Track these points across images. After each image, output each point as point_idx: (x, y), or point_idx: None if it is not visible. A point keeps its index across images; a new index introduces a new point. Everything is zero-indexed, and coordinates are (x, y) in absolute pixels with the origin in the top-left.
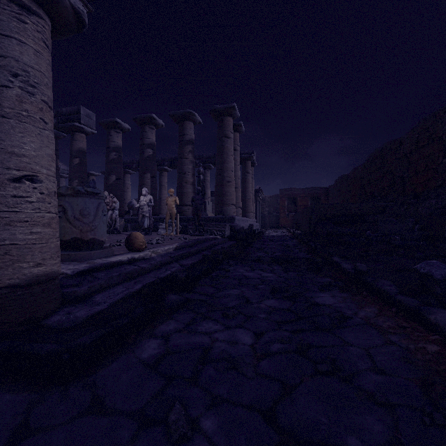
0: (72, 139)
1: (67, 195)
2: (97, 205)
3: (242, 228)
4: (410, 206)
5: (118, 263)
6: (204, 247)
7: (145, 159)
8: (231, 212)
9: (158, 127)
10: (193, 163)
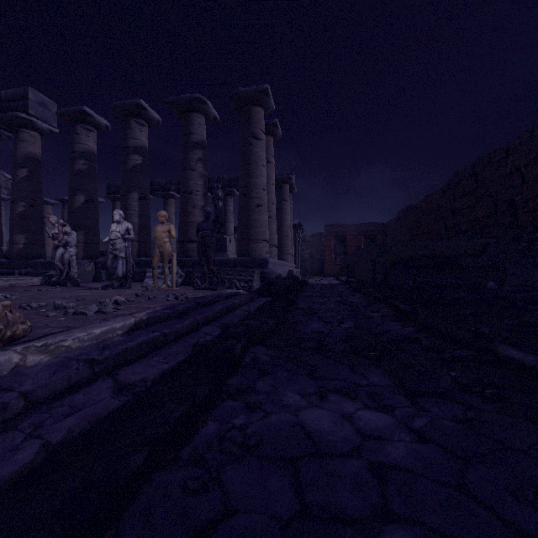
0: (15, 138)
1: None
2: None
3: (279, 276)
4: (533, 243)
5: None
6: (209, 315)
7: (131, 170)
8: (262, 251)
9: (152, 123)
10: (204, 177)
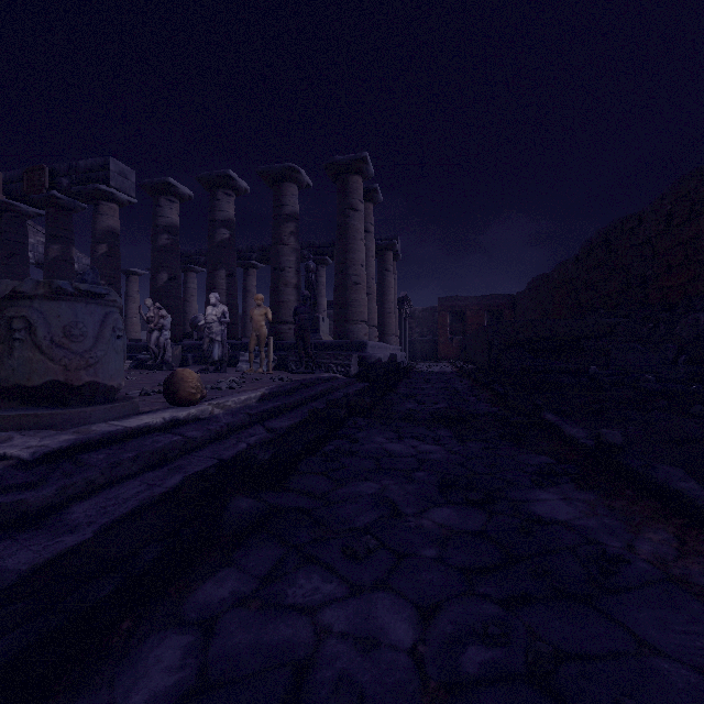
0: (95, 211)
1: (37, 297)
2: (103, 317)
3: (379, 360)
4: (658, 324)
5: (142, 429)
6: (314, 393)
7: (218, 245)
8: (361, 333)
9: (239, 192)
10: (297, 252)
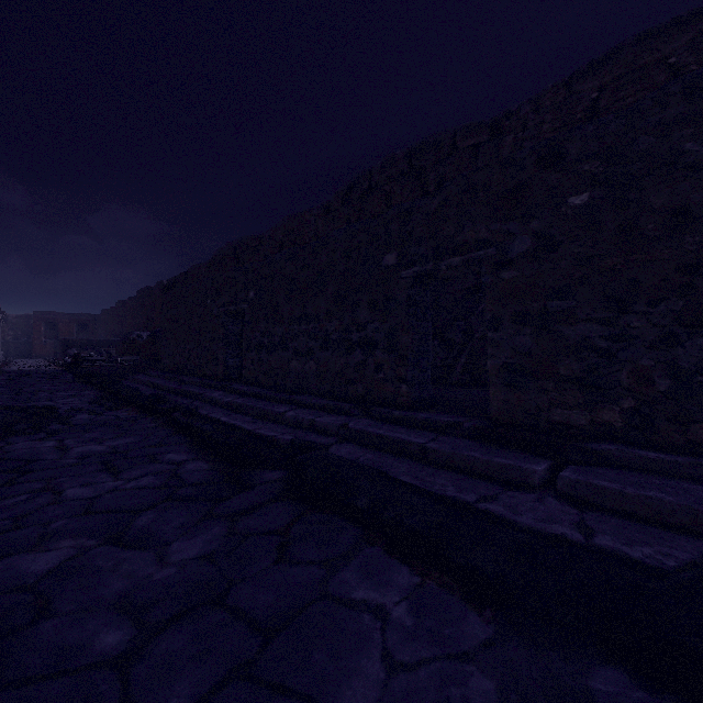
0: None
1: None
2: None
3: None
4: None
5: None
6: None
7: None
8: None
9: None
10: None
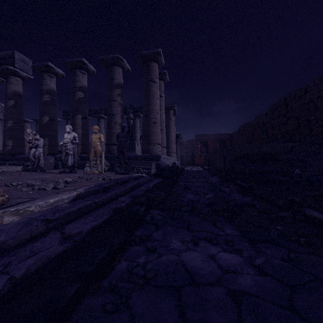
0: (6, 81)
1: None
2: None
3: (167, 165)
4: (322, 145)
5: None
6: (124, 189)
7: (77, 101)
8: (157, 151)
9: (90, 72)
10: (121, 105)
